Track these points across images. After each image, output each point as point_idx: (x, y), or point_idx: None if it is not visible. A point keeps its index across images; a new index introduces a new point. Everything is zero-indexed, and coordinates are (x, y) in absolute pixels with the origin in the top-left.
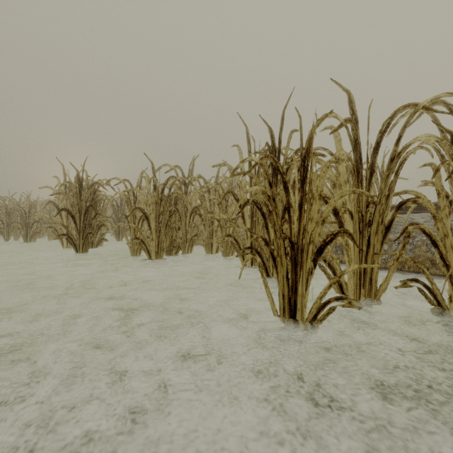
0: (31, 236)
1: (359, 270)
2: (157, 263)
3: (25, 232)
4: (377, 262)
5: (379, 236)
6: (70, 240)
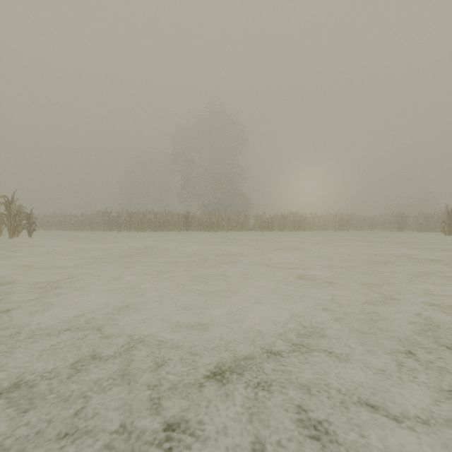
0: (372, 229)
1: None
2: (425, 233)
3: (370, 228)
4: None
5: None
6: (399, 229)
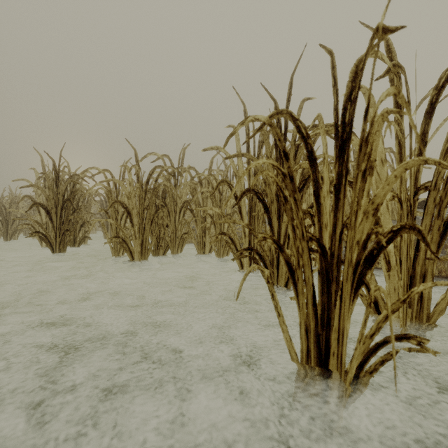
0: (12, 233)
1: (405, 283)
2: (141, 265)
3: (5, 229)
4: (431, 271)
5: (433, 235)
6: (45, 238)
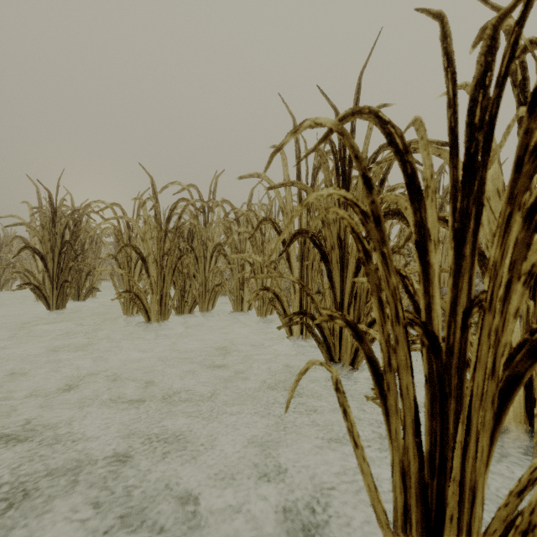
0: (3, 283)
1: None
2: (160, 327)
3: None
4: None
5: None
6: (38, 291)
